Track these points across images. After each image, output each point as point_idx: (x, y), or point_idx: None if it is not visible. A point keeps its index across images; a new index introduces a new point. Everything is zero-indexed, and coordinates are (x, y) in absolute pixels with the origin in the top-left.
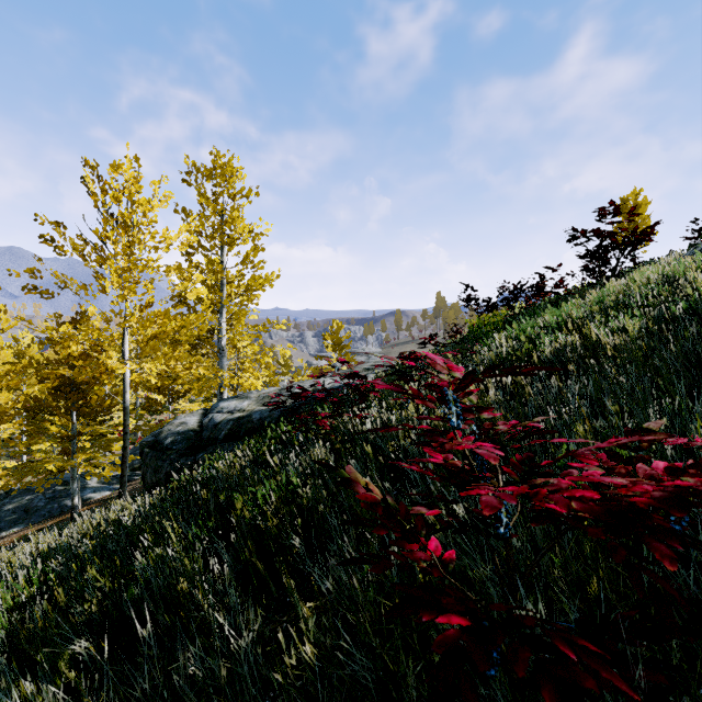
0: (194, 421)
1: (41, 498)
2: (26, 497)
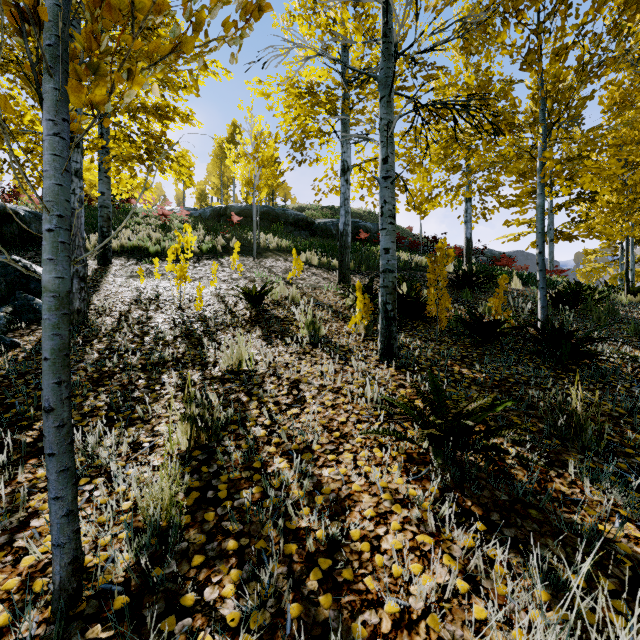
0: None
1: None
2: None
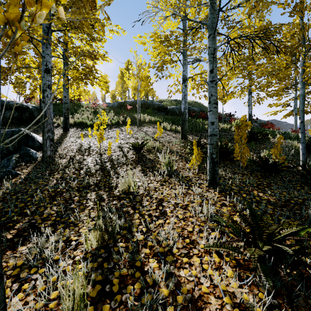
0: None
1: None
2: None
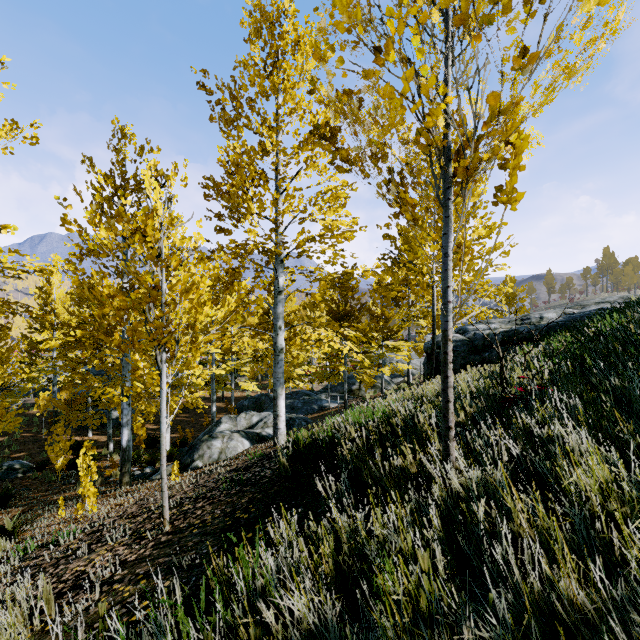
0: (460, 335)
1: (298, 402)
2: (288, 401)
